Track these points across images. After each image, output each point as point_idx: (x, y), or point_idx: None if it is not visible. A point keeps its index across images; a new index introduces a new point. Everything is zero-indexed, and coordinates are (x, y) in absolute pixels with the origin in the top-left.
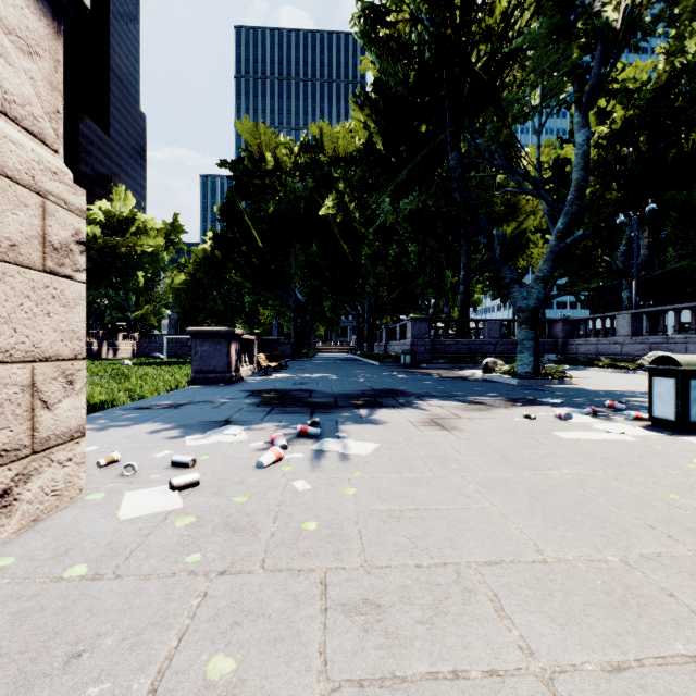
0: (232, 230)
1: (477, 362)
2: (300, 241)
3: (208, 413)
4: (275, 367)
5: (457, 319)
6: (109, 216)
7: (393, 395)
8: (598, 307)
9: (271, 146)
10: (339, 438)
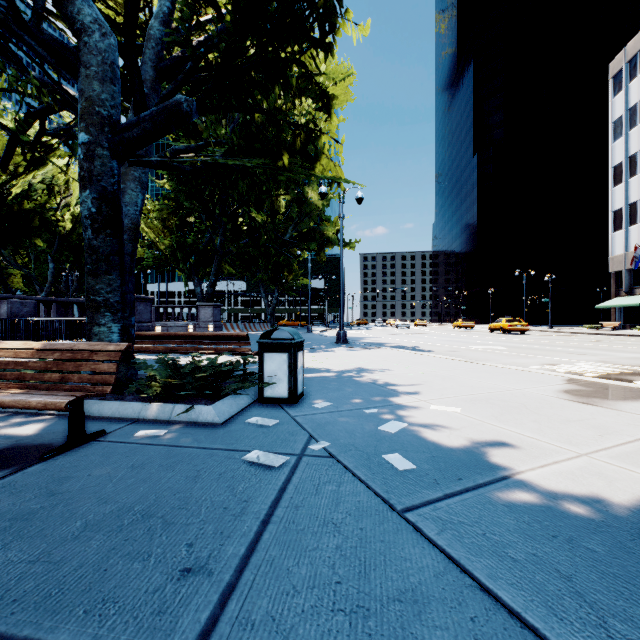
0: None
1: None
2: None
3: None
4: None
5: None
6: None
7: None
8: None
9: None
10: None
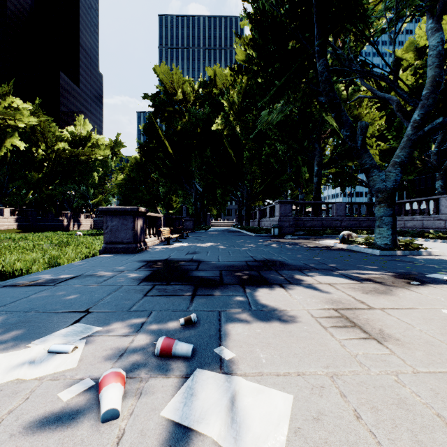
0: (152, 141)
1: (328, 234)
2: (199, 149)
3: (78, 295)
4: (177, 237)
5: (312, 202)
6: (73, 136)
7: (275, 267)
8: (412, 194)
9: (179, 84)
10: (221, 367)
